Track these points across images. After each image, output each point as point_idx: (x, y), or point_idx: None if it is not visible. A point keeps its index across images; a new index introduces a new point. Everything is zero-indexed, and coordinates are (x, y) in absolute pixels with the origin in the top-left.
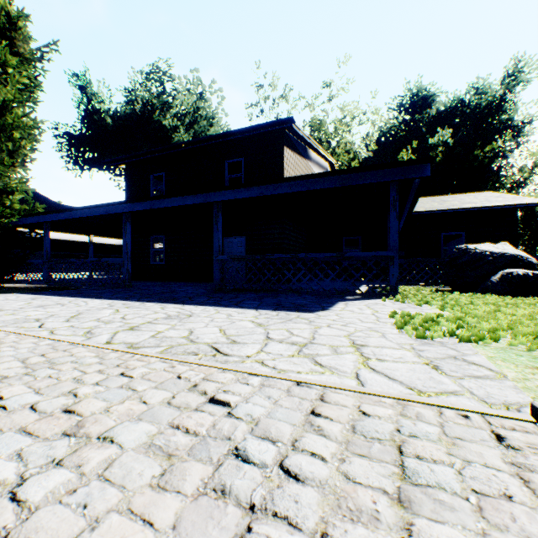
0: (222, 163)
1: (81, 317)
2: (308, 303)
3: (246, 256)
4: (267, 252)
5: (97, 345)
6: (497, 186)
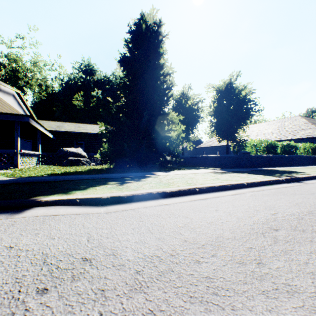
0: None
1: None
2: None
3: None
4: None
5: None
6: None
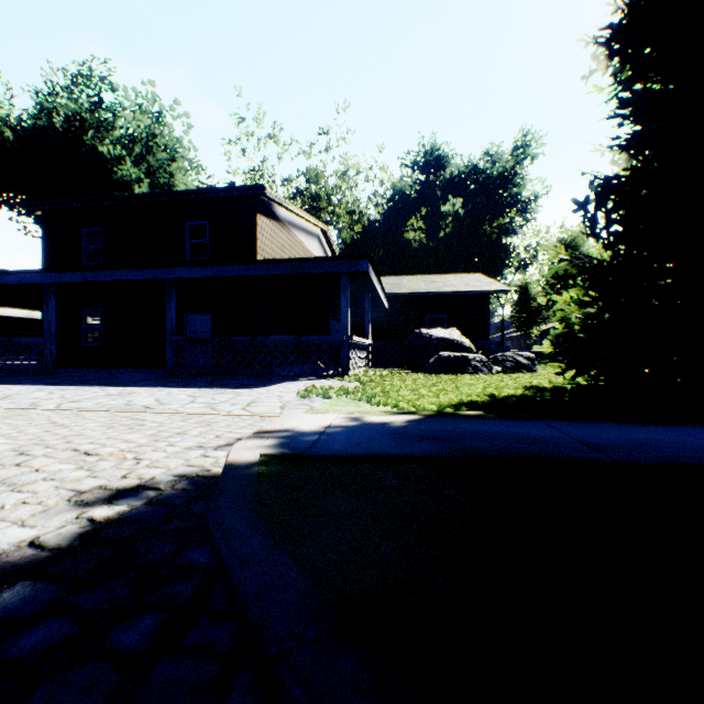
0: (182, 224)
1: (15, 397)
2: (256, 383)
3: (203, 338)
4: (238, 333)
5: (49, 408)
6: (506, 264)
